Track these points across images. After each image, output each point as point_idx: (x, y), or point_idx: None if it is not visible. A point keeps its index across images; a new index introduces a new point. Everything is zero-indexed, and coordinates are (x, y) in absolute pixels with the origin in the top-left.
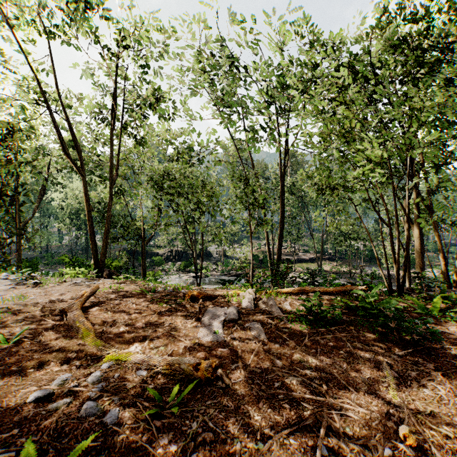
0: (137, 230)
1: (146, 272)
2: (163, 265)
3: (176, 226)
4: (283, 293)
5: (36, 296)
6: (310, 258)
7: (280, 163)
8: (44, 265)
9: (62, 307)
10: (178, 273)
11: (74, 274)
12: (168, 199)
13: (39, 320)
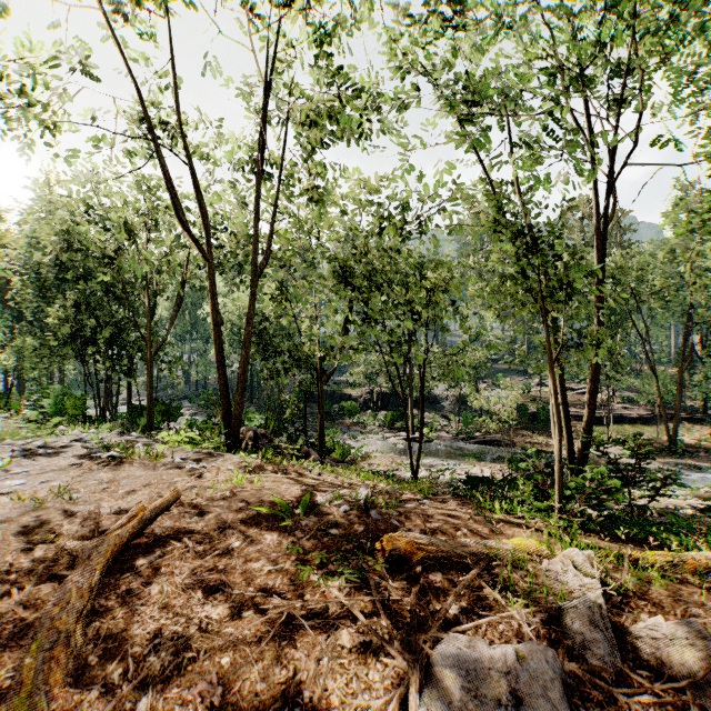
0: (309, 360)
1: (331, 426)
2: (357, 415)
3: (370, 351)
4: (691, 570)
5: (86, 493)
6: (640, 415)
7: (597, 210)
8: (199, 407)
9: (81, 547)
10: (380, 430)
11: (177, 443)
12: (354, 299)
13: (6, 591)
